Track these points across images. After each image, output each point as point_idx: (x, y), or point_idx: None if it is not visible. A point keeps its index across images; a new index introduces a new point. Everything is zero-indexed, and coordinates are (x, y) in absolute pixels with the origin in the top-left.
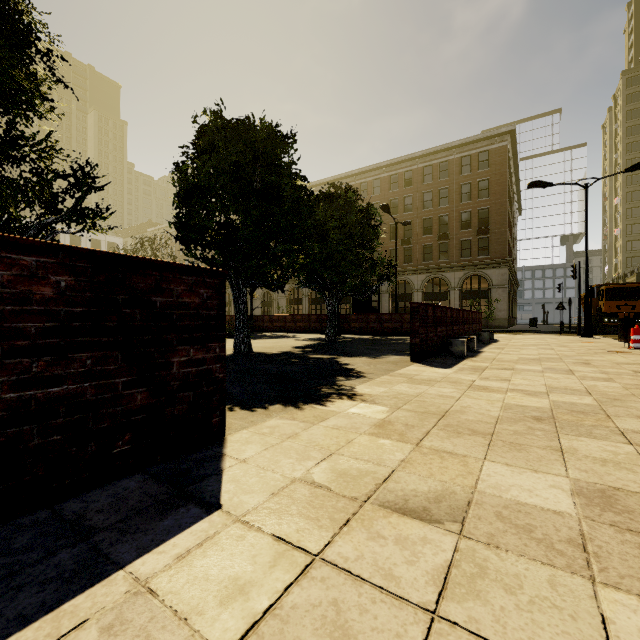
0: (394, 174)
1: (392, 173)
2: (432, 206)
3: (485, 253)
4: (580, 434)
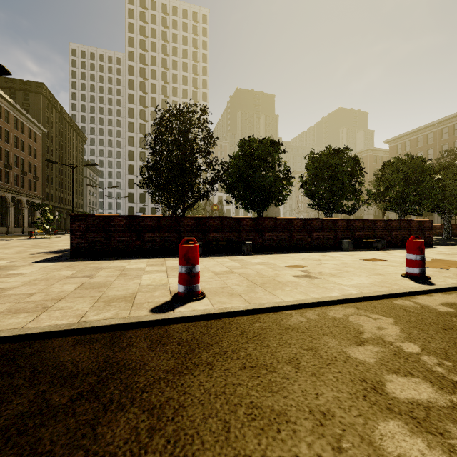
0: None
1: None
2: None
3: None
4: None
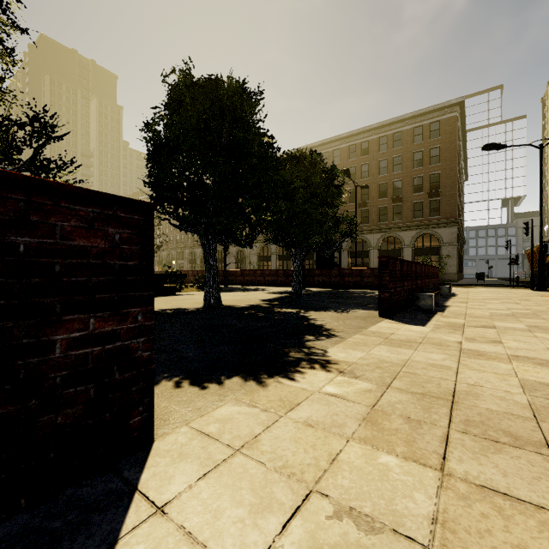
0: (352, 144)
1: (350, 144)
2: (387, 172)
3: (435, 214)
4: None
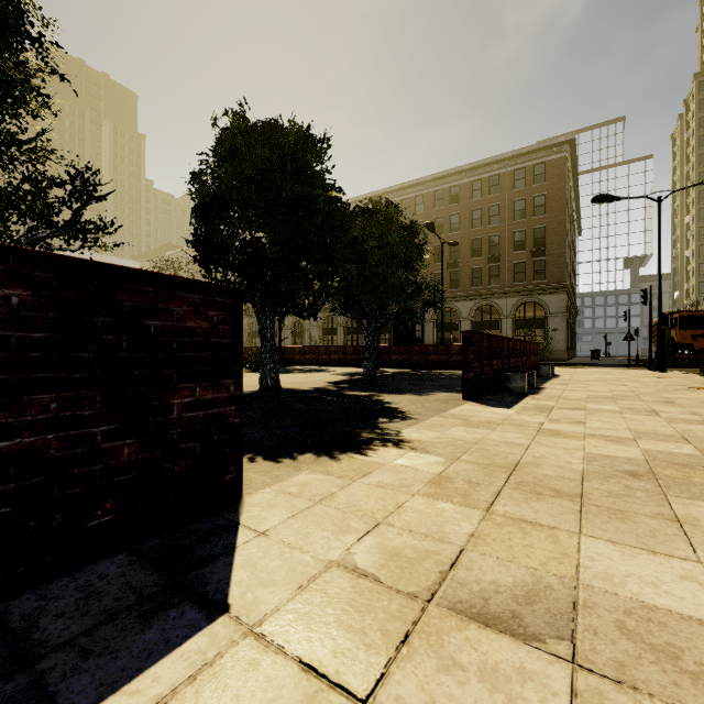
0: (439, 190)
1: (437, 188)
2: (481, 225)
3: (541, 277)
4: (694, 496)
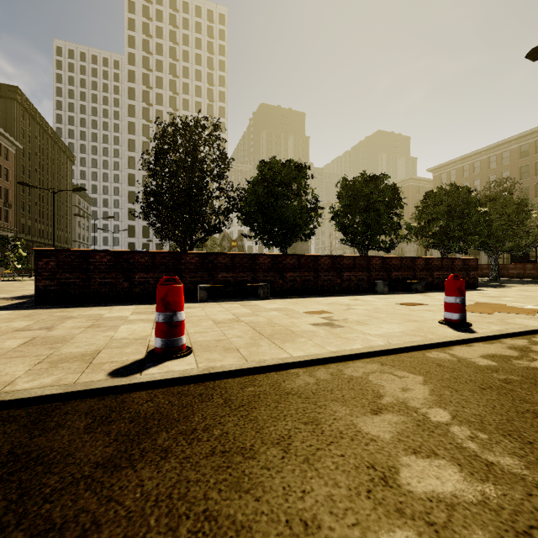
0: None
1: None
2: None
3: None
4: None
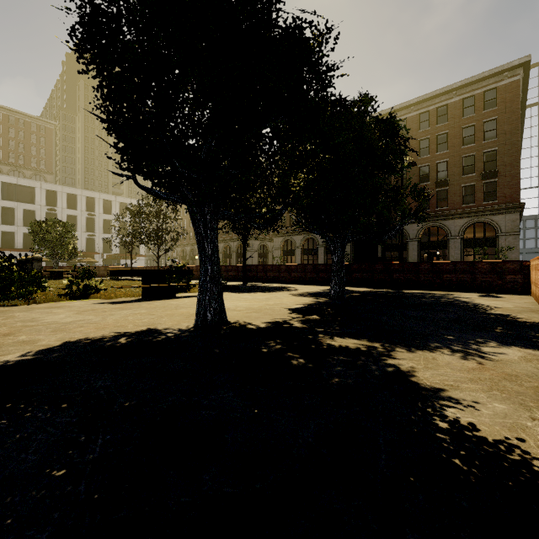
0: None
1: None
2: (429, 153)
3: (486, 200)
4: None
